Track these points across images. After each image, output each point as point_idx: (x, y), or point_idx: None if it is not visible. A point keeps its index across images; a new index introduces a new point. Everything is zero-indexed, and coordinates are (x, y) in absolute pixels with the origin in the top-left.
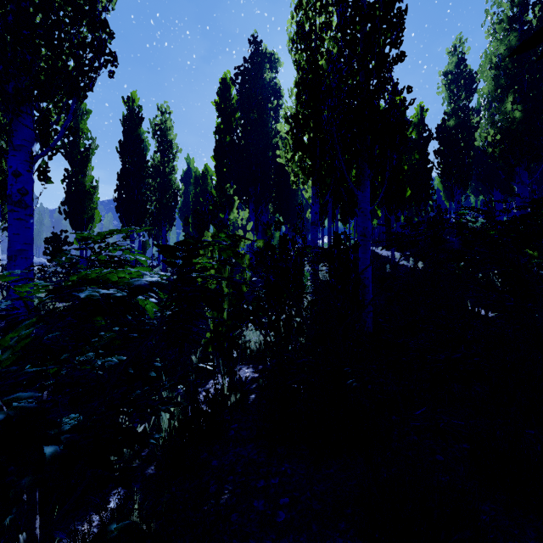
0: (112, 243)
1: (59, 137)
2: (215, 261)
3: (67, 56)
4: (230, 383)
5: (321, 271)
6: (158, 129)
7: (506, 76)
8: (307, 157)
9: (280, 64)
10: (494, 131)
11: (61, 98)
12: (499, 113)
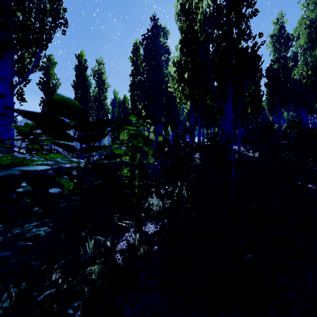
0: (38, 133)
1: (30, 71)
2: (126, 147)
3: (34, 18)
4: (139, 239)
5: (197, 158)
6: (96, 73)
7: (316, 33)
8: (187, 87)
9: (169, 34)
10: (307, 68)
11: (30, 46)
12: (310, 57)
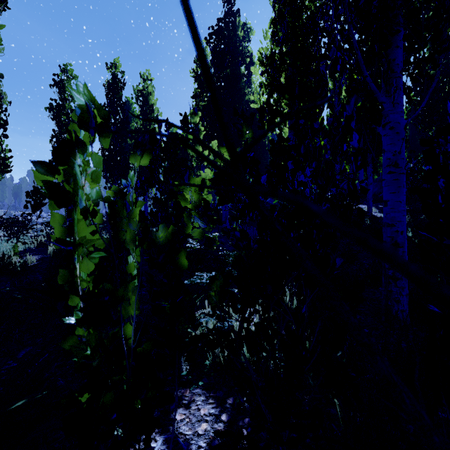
0: None
1: None
2: None
3: None
4: None
5: None
6: (140, 94)
7: None
8: (284, 98)
9: (252, 33)
10: None
11: None
12: None
